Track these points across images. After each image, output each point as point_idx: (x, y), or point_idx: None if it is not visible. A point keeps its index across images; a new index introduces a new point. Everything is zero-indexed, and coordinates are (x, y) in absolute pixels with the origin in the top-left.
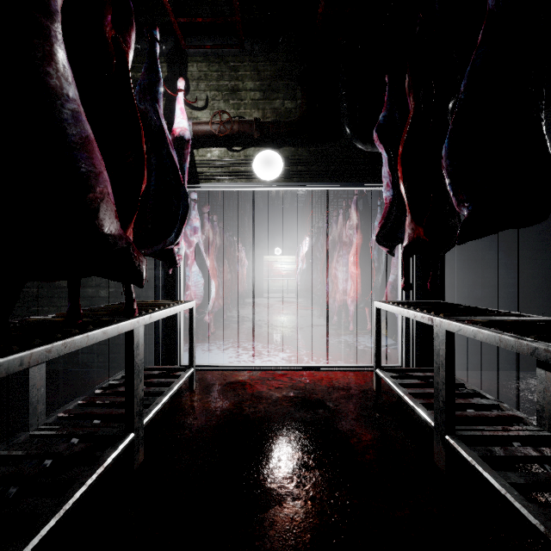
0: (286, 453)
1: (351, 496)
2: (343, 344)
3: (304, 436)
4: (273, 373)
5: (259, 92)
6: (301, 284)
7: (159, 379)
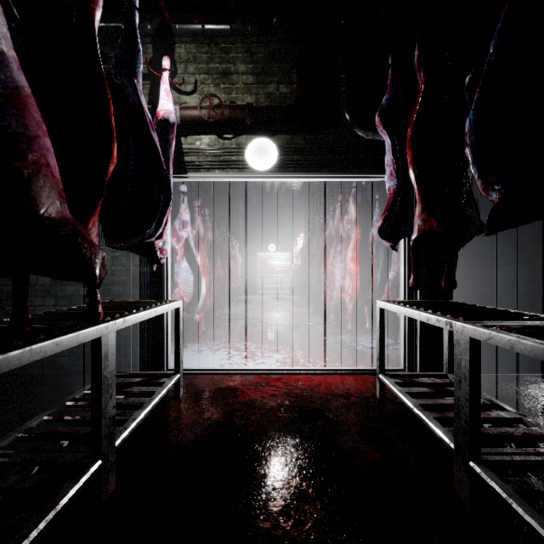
0: (281, 478)
1: (361, 539)
2: (340, 344)
3: (302, 455)
4: (267, 377)
5: (252, 76)
6: (296, 281)
7: (140, 387)
